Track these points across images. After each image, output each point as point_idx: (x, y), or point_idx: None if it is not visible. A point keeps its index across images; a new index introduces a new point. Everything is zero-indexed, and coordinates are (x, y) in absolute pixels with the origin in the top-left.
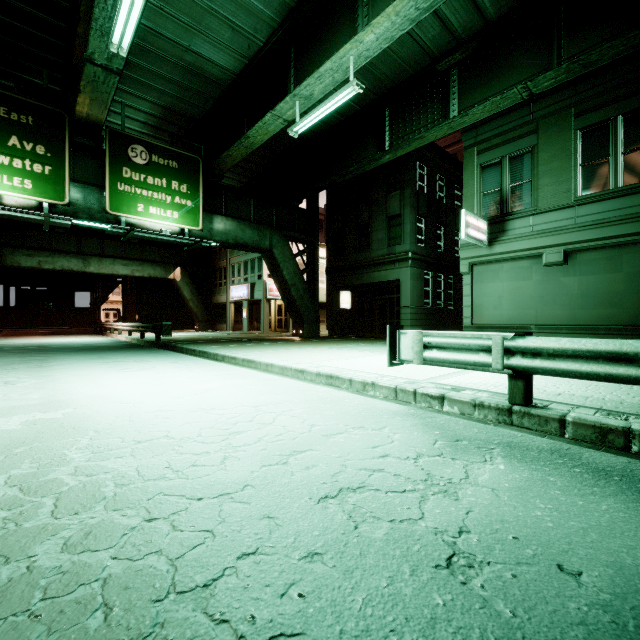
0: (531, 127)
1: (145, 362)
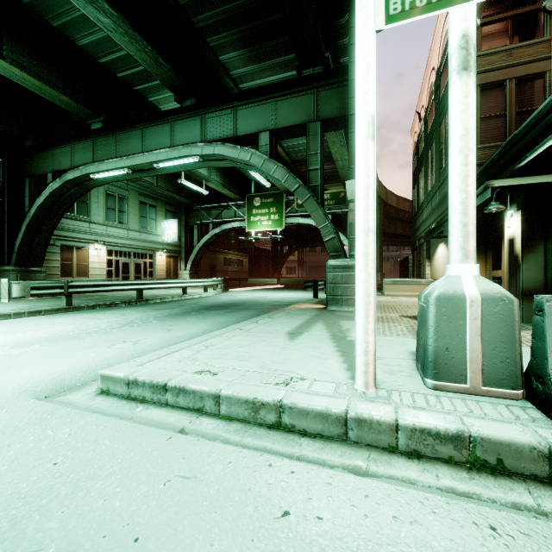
0: None
1: None
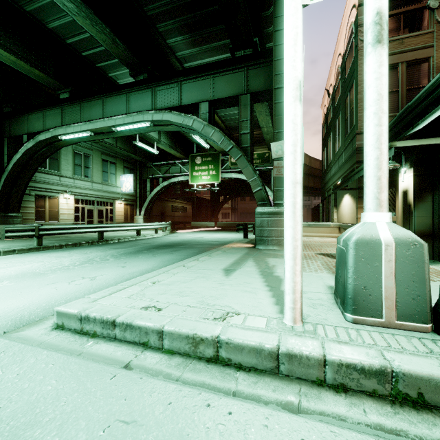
0: None
1: None
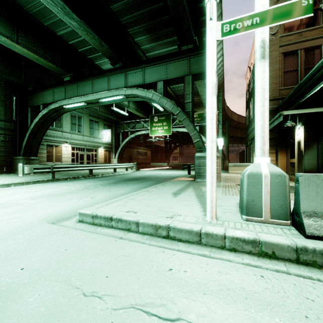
0: None
1: None
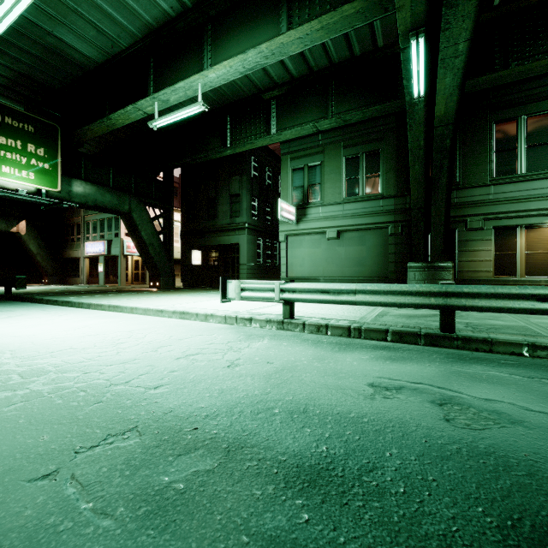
0: (320, 149)
1: (9, 311)
